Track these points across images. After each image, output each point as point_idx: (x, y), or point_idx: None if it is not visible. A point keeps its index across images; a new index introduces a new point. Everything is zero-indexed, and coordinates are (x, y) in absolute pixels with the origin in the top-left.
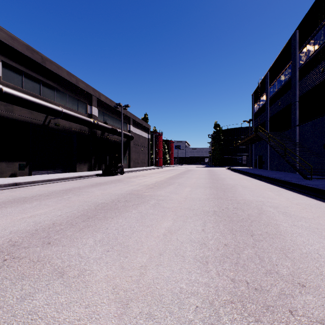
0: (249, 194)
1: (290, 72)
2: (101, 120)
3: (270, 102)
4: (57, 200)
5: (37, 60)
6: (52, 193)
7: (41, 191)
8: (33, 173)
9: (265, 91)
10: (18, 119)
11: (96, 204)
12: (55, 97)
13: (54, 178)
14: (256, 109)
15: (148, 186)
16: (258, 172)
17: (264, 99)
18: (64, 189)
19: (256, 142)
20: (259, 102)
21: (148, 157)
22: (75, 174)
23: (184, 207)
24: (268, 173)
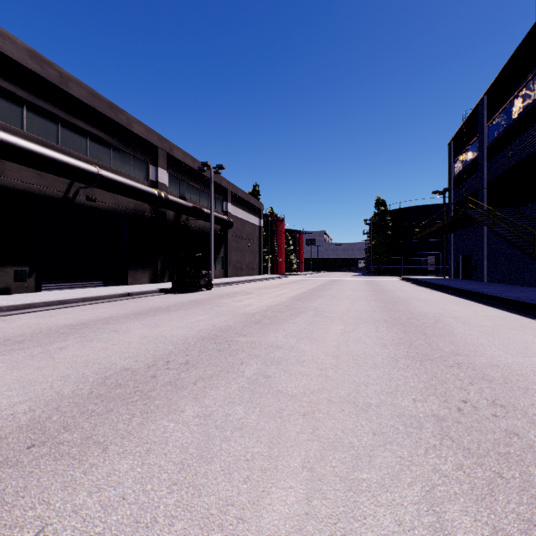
0: (493, 346)
1: (535, 89)
2: (175, 192)
3: (490, 153)
4: (24, 358)
5: (51, 79)
6: (38, 333)
7: (22, 328)
8: (46, 287)
9: (479, 132)
10: (14, 186)
11: (102, 376)
12: (88, 148)
13: (73, 298)
14: (457, 169)
15: (251, 316)
16: (471, 287)
17: (476, 148)
18: (75, 322)
19: (457, 230)
20: (463, 156)
21: (259, 258)
22: (123, 289)
23: (338, 394)
24: (492, 289)
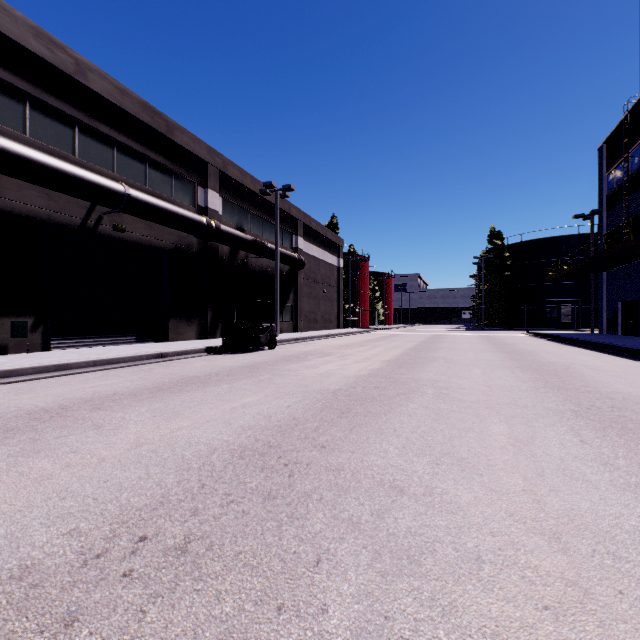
0: None
1: None
2: (231, 222)
3: None
4: None
5: (63, 68)
6: None
7: None
8: (57, 344)
9: None
10: (13, 210)
11: None
12: (115, 162)
13: (79, 360)
14: (612, 183)
15: (332, 397)
16: None
17: None
18: (52, 404)
19: (614, 267)
20: (624, 164)
21: (337, 307)
22: (157, 347)
23: None
24: None
